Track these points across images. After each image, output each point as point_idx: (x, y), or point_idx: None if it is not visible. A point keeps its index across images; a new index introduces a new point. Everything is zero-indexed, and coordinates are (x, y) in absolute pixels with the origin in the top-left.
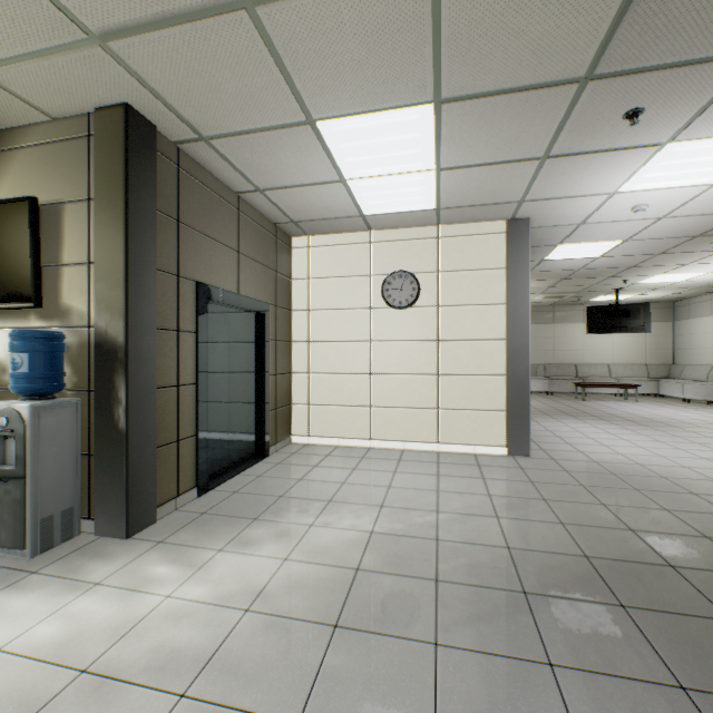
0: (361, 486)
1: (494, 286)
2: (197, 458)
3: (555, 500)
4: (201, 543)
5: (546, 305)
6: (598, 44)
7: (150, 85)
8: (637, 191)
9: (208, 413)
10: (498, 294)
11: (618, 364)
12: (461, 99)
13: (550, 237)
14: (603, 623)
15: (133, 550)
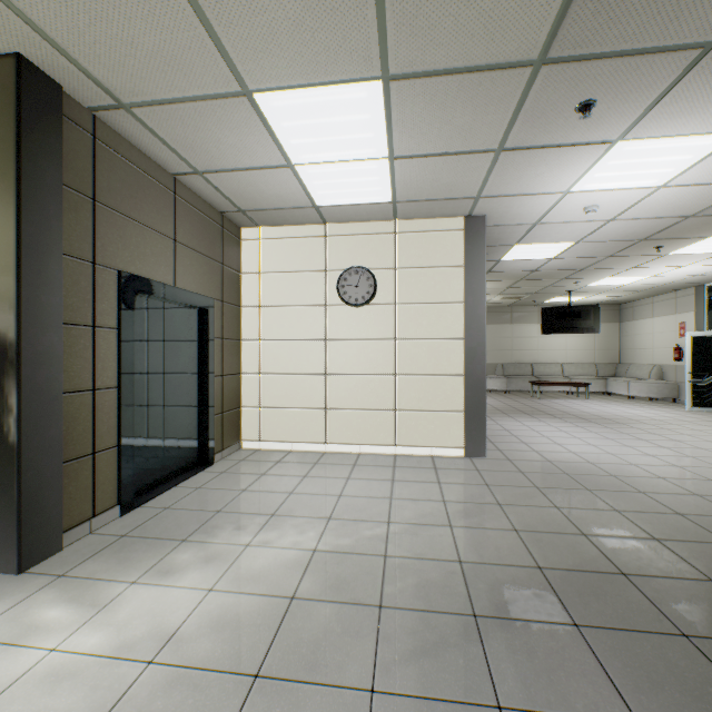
0: (310, 496)
1: (451, 284)
2: (120, 472)
3: (510, 505)
4: (111, 574)
5: (504, 306)
6: (552, 21)
7: (45, 31)
8: (589, 191)
9: (137, 420)
10: (455, 292)
11: (571, 364)
12: (411, 77)
13: (507, 237)
14: (556, 648)
15: (23, 589)
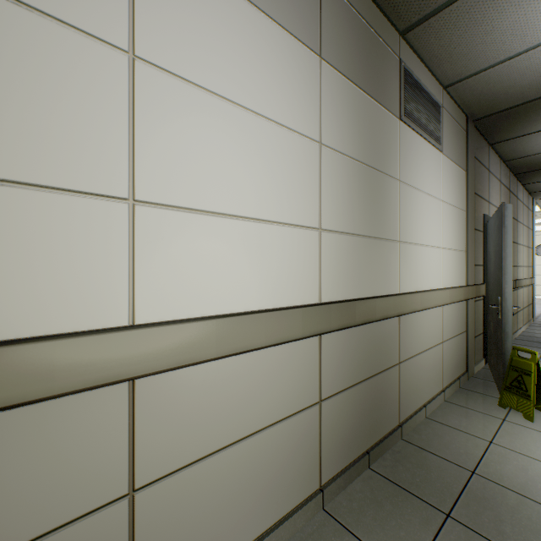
0: None
1: None
2: None
3: None
4: None
5: None
6: None
7: None
8: None
9: None
10: None
11: None
12: None
13: None
14: None
15: None
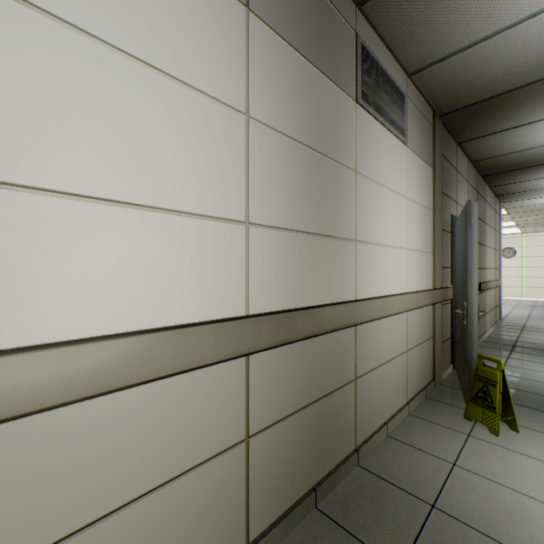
0: None
1: (543, 251)
2: None
3: None
4: None
5: None
6: None
7: None
8: None
9: None
10: None
11: None
12: (523, 227)
13: None
14: None
15: None
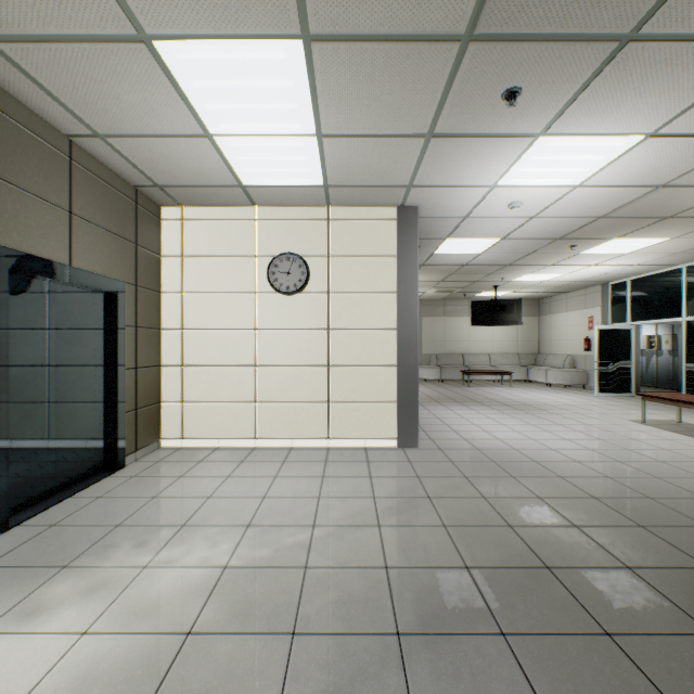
0: (230, 499)
1: (385, 274)
2: None
3: (439, 497)
4: None
5: (438, 299)
6: None
7: None
8: (514, 186)
9: (17, 422)
10: (389, 282)
11: (497, 354)
12: (335, 40)
13: (439, 230)
14: (483, 666)
15: None
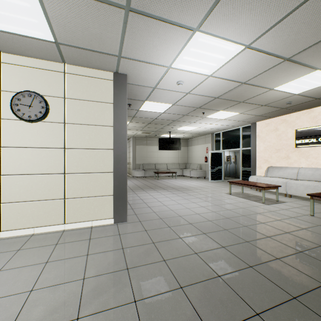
0: None
1: (105, 114)
2: None
3: (135, 267)
4: None
5: (144, 137)
6: None
7: None
8: (180, 69)
9: None
10: (108, 119)
11: (170, 163)
12: None
13: (141, 94)
14: None
15: None
